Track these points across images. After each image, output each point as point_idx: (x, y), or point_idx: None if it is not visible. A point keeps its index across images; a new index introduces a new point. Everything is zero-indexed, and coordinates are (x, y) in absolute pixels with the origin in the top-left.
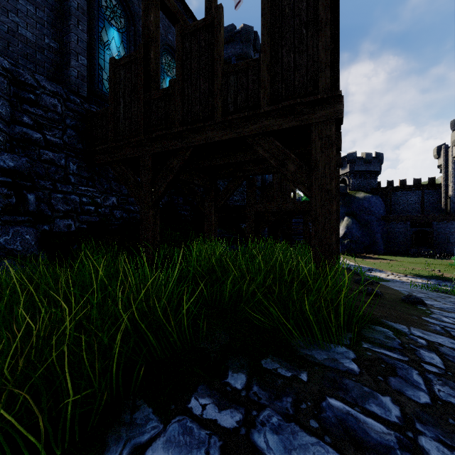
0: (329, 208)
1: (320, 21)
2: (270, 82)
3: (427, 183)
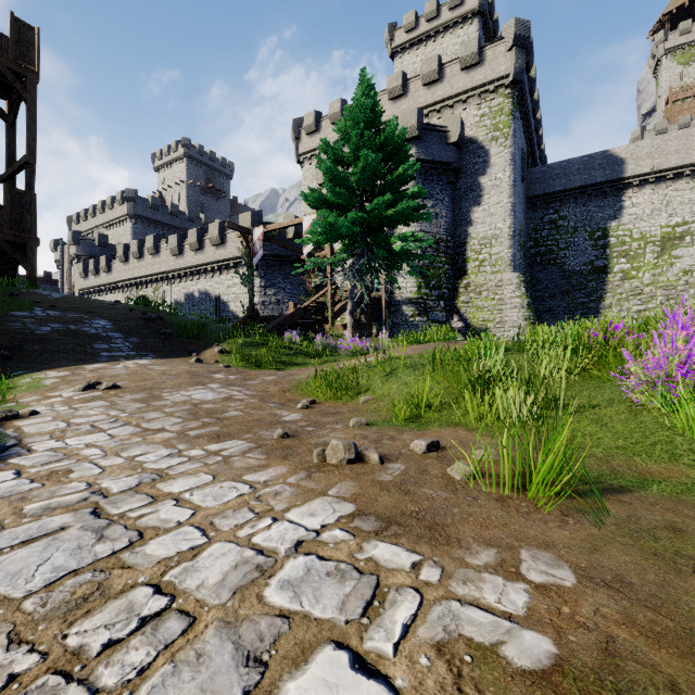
0: (35, 274)
1: (32, 212)
2: (9, 222)
3: (44, 277)
